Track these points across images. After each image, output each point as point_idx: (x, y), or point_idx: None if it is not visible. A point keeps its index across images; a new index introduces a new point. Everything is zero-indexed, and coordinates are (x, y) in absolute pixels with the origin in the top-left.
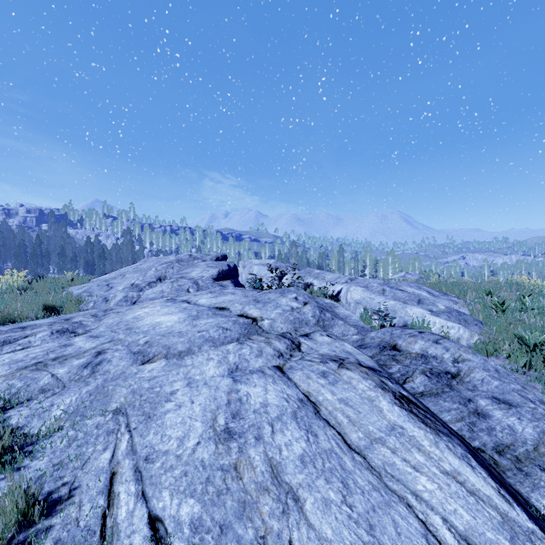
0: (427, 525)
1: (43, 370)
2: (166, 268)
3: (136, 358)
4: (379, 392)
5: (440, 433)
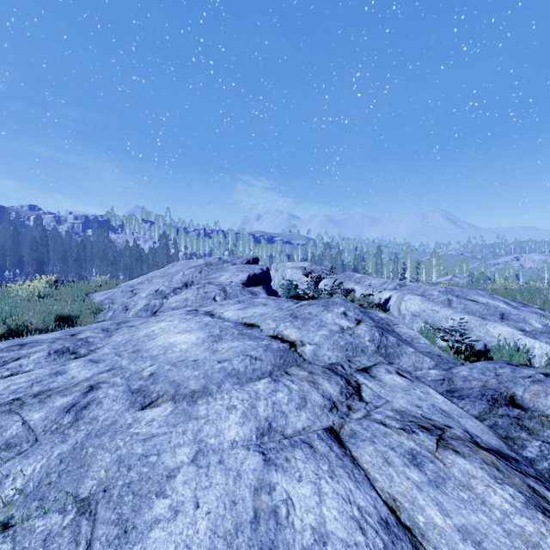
0: None
1: (15, 412)
2: (193, 273)
3: (134, 400)
4: (540, 521)
5: None
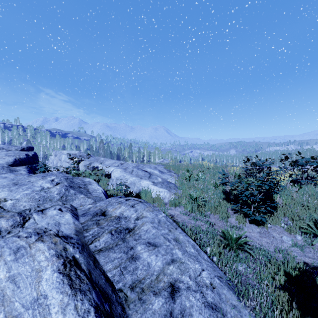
0: None
1: None
2: None
3: None
4: (52, 260)
5: (79, 292)
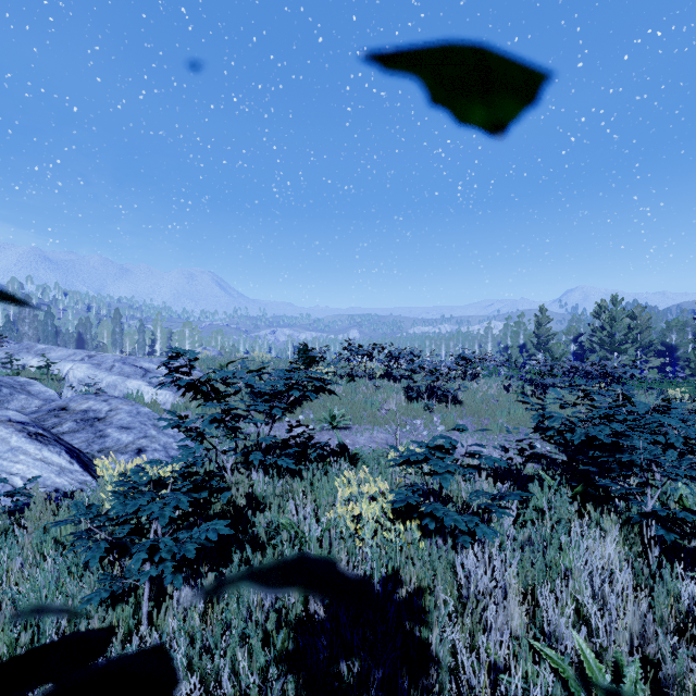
0: (9, 482)
1: None
2: None
3: None
4: (15, 433)
5: (50, 445)
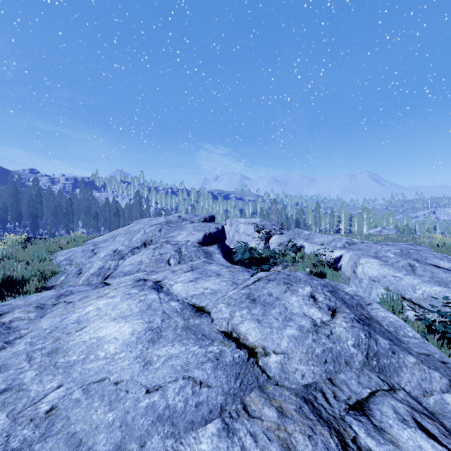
0: None
1: None
2: (153, 231)
3: None
4: None
5: None
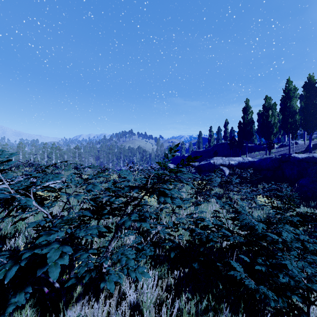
0: None
1: None
2: None
3: None
4: None
5: None
